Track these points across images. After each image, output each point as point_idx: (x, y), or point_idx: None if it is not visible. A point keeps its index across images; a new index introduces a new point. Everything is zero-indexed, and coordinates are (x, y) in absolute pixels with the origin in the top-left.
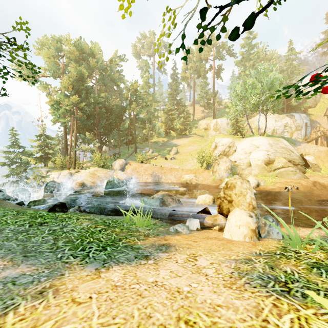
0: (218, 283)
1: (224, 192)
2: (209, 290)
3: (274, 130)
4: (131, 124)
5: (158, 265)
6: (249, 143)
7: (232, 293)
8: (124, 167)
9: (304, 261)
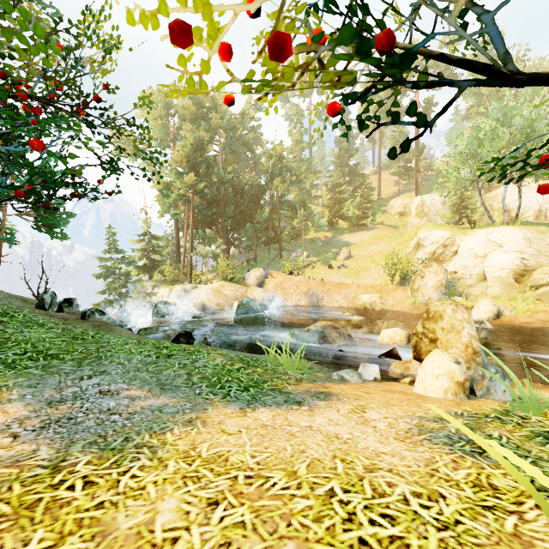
0: (388, 436)
1: (424, 325)
2: (374, 440)
3: (540, 211)
4: (273, 212)
5: (313, 412)
6: (484, 238)
7: (404, 445)
8: (263, 282)
9: (528, 428)
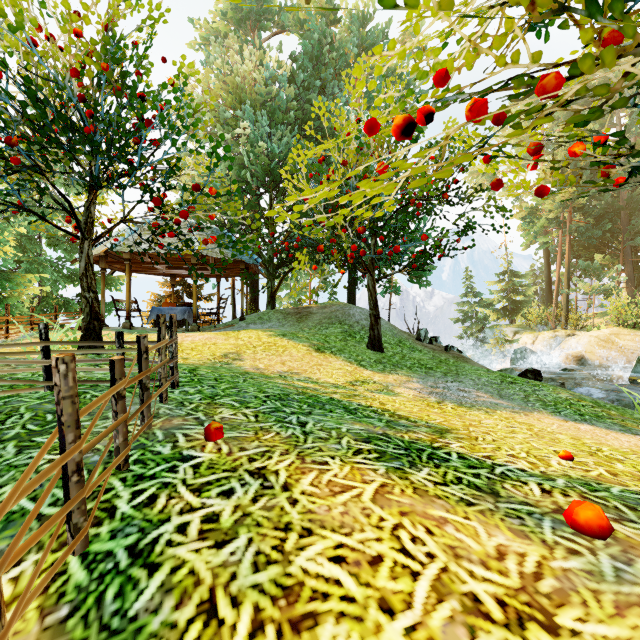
0: None
1: None
2: None
3: None
4: None
5: None
6: None
7: None
8: None
9: None
